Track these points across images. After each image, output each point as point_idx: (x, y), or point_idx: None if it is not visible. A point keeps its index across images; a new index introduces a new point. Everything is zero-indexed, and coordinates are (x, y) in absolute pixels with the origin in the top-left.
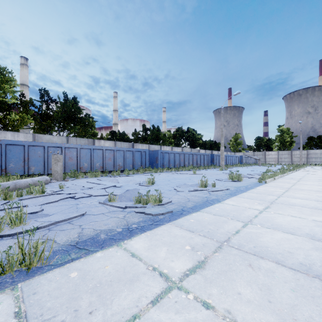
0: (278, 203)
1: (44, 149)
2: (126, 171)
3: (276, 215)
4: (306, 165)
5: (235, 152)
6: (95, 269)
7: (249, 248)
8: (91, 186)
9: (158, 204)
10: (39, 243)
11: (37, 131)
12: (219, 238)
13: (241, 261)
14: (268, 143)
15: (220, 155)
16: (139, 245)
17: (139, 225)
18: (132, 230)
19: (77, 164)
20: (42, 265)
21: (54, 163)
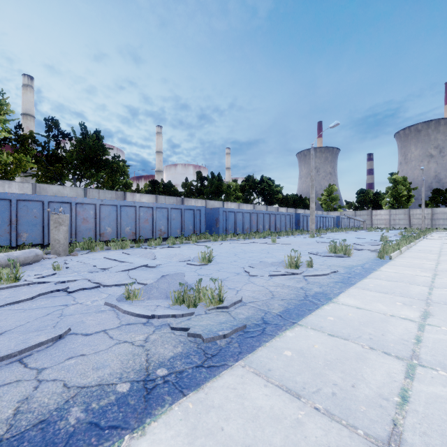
0: (440, 303)
1: (43, 205)
2: (170, 240)
3: None
4: (433, 230)
5: (328, 211)
6: None
7: None
8: (108, 266)
9: (216, 305)
10: None
11: (41, 179)
12: (370, 426)
13: None
14: (375, 198)
15: (308, 215)
16: None
17: (173, 369)
18: (152, 390)
19: (95, 229)
20: None
21: (54, 228)
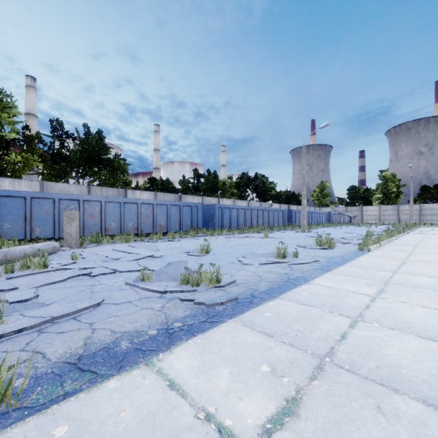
0: (396, 284)
1: (54, 202)
2: (170, 234)
3: (399, 304)
4: (420, 225)
5: (320, 207)
6: (101, 418)
7: (369, 370)
8: (119, 257)
9: (215, 285)
10: (3, 370)
11: (47, 177)
12: (316, 349)
13: (362, 400)
14: (366, 194)
15: (300, 211)
16: (183, 363)
17: (185, 322)
18: (172, 333)
19: (101, 224)
20: (8, 409)
21: (67, 223)
